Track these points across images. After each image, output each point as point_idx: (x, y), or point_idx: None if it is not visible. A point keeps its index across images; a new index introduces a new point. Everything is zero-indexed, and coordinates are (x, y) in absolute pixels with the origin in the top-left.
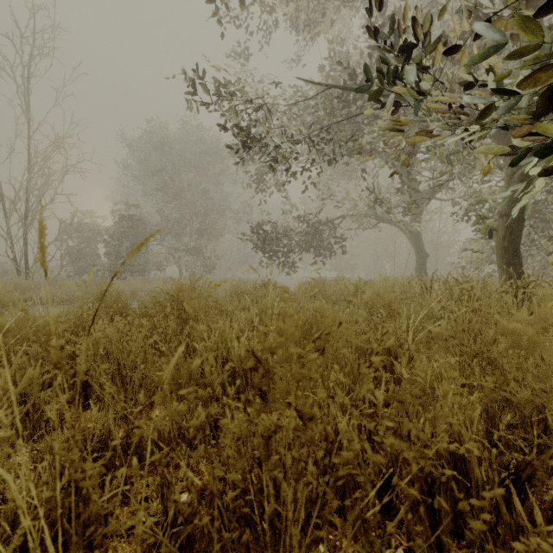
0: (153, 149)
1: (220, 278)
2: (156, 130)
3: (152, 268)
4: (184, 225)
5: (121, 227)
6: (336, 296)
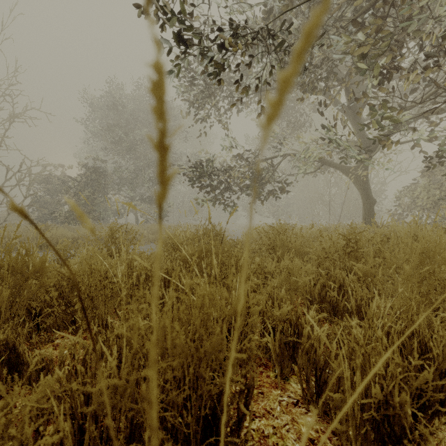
0: (109, 106)
1: (171, 224)
2: (114, 91)
3: (110, 215)
4: (137, 176)
5: (78, 177)
6: (303, 250)
